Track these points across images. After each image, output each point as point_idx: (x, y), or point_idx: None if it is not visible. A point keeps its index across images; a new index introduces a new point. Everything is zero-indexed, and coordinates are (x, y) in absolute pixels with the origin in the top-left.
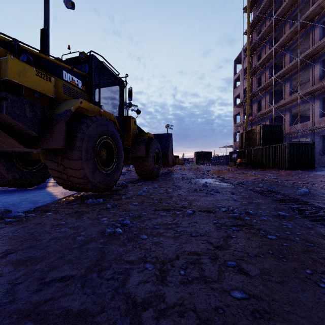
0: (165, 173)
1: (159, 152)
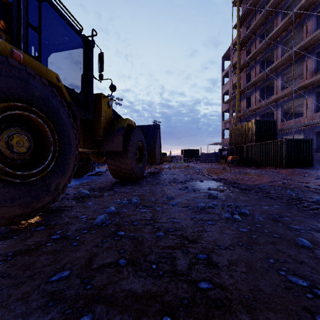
0: (152, 174)
1: (143, 146)
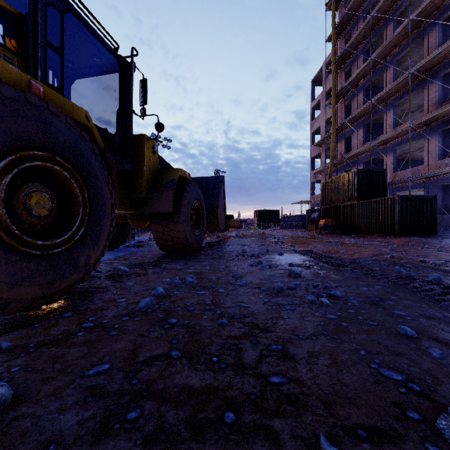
0: (213, 244)
1: (202, 206)
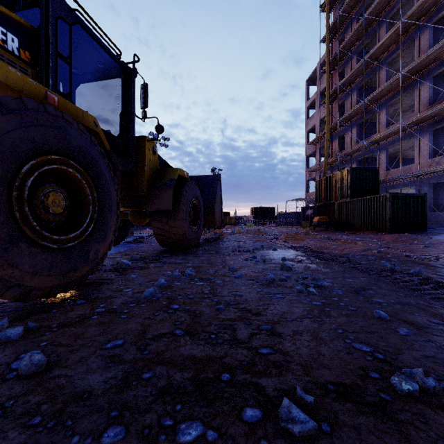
0: (210, 240)
1: (199, 203)
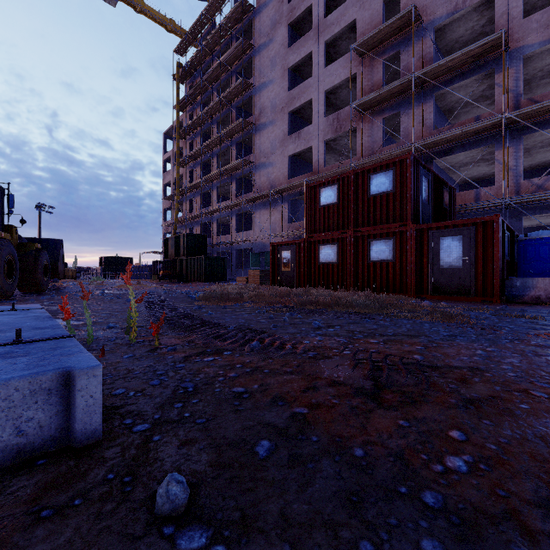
0: (54, 288)
1: (48, 263)
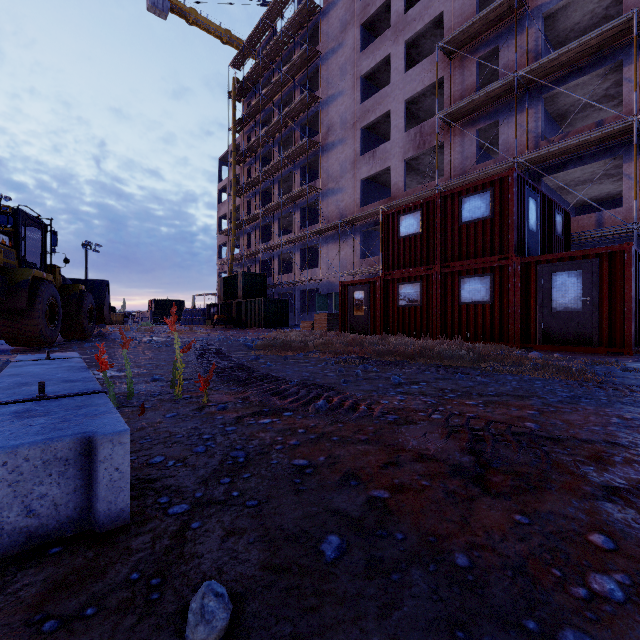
0: (100, 335)
1: (93, 307)
